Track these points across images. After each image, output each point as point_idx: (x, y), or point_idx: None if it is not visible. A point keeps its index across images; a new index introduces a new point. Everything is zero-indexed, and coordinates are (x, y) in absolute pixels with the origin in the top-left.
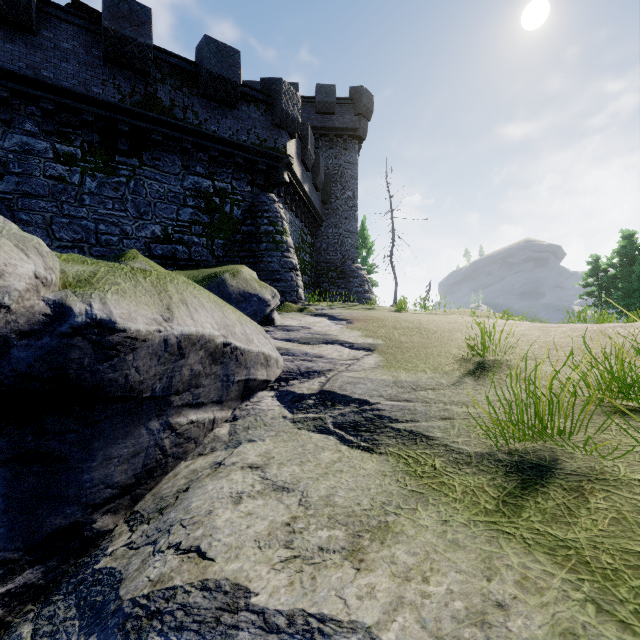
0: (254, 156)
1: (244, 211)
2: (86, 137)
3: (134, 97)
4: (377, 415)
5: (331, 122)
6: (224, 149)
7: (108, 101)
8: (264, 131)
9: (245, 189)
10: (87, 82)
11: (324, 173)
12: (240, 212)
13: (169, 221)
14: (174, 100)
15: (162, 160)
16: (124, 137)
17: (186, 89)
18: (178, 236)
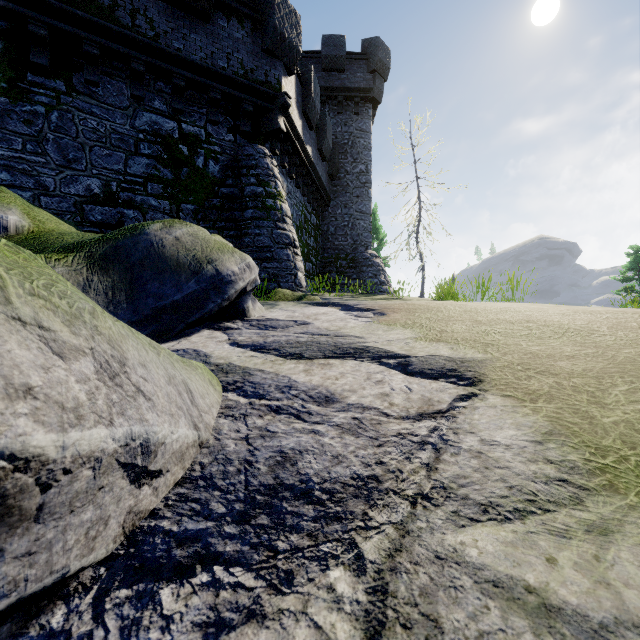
0: (237, 91)
1: (224, 167)
2: None
3: None
4: None
5: (340, 81)
6: (193, 77)
7: None
8: (251, 58)
9: (225, 137)
10: None
11: (332, 141)
12: (218, 168)
13: (113, 174)
14: None
15: (102, 86)
16: (40, 46)
17: None
18: (127, 196)
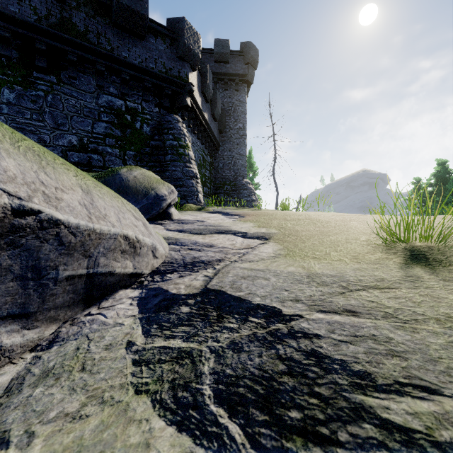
0: (161, 82)
1: (152, 128)
2: (3, 51)
3: (50, 19)
4: (310, 353)
5: (226, 69)
6: (134, 73)
7: (24, 20)
8: (169, 61)
9: (153, 110)
10: (3, 0)
11: (221, 108)
12: (149, 129)
13: (85, 133)
14: (88, 26)
15: (78, 79)
16: (41, 55)
17: (99, 18)
18: (93, 146)
